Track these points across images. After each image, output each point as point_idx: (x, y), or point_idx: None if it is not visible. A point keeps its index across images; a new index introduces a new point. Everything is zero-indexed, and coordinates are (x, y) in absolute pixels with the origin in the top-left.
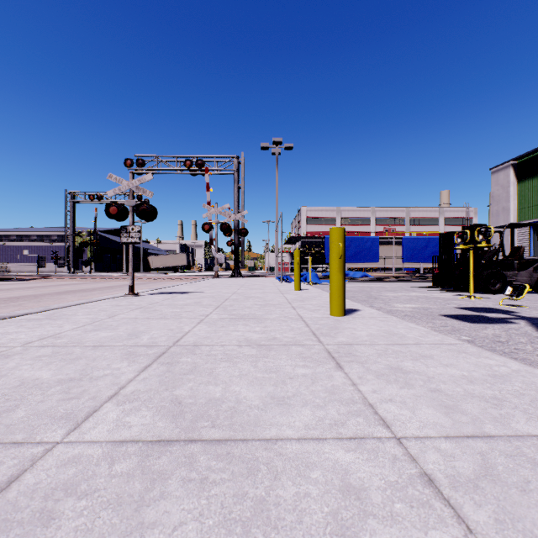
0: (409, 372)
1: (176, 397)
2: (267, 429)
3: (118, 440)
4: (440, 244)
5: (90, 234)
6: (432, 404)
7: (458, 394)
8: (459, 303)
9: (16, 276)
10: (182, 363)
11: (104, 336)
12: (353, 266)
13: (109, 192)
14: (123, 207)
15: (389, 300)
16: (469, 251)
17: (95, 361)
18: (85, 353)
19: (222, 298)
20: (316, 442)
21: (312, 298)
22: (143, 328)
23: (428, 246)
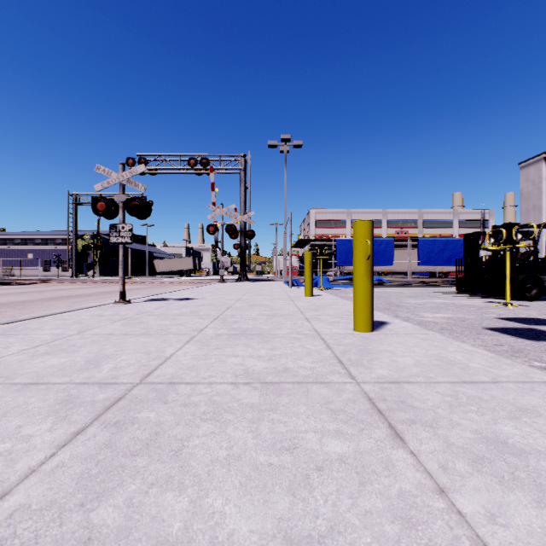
0: (525, 453)
1: (90, 534)
2: None
3: None
4: (465, 245)
5: (93, 237)
6: None
7: None
8: (497, 312)
9: (15, 281)
10: (139, 424)
11: (52, 365)
12: None
13: (97, 185)
14: (112, 203)
15: (414, 308)
16: (500, 253)
17: (2, 419)
18: (1, 399)
19: (223, 305)
20: None
21: (327, 307)
22: (112, 350)
23: (446, 249)
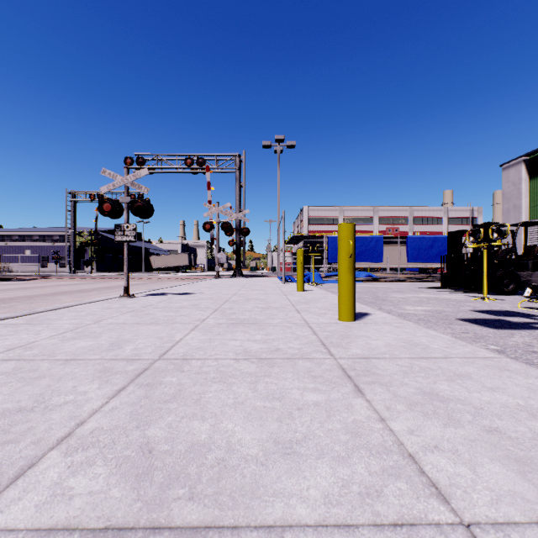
0: (449, 400)
1: (148, 440)
2: (269, 503)
3: (45, 528)
4: (449, 243)
5: (91, 233)
6: (496, 456)
7: (525, 437)
8: (473, 305)
9: (16, 277)
10: (165, 385)
11: (82, 346)
12: (356, 266)
13: (103, 188)
14: (117, 204)
15: (398, 302)
16: (480, 251)
17: (59, 382)
18: (52, 369)
19: (221, 299)
20: (343, 534)
21: (317, 300)
22: (129, 335)
23: (433, 246)
